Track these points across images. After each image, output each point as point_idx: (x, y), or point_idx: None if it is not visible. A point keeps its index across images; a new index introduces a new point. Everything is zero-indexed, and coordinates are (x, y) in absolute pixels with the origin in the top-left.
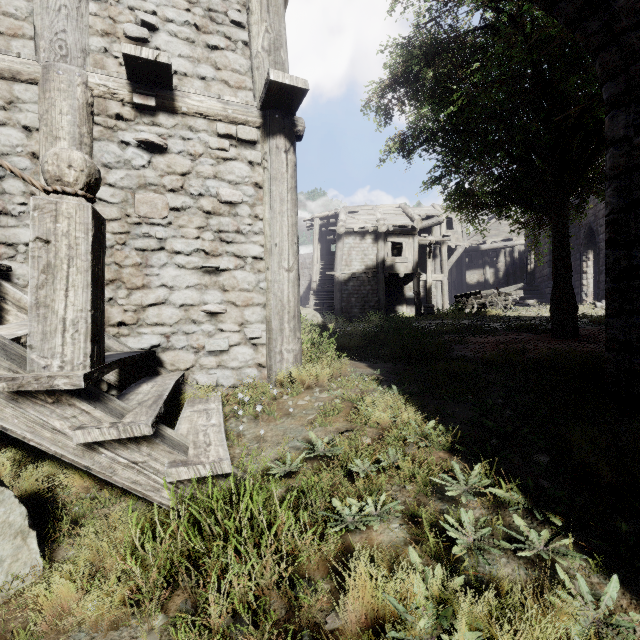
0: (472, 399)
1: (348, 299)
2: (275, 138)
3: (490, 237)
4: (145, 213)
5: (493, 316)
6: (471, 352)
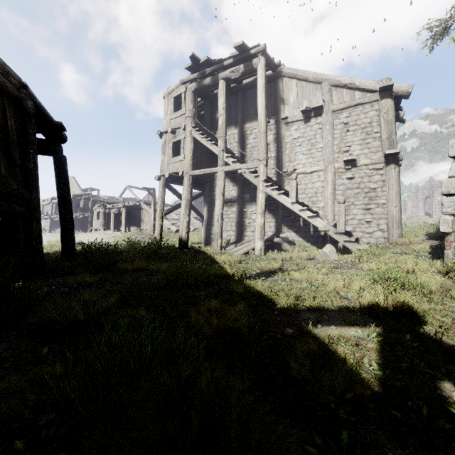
0: None
1: None
2: (389, 165)
3: None
4: (348, 196)
5: None
6: None
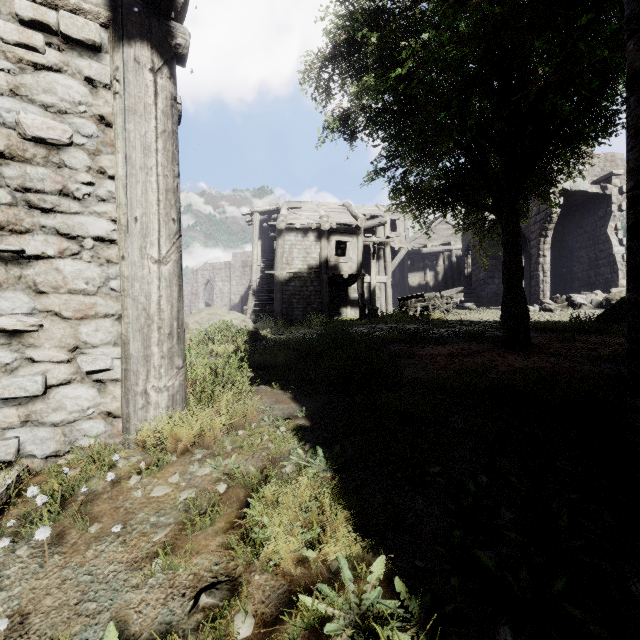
0: (439, 472)
1: (289, 300)
2: (133, 45)
3: (430, 241)
4: None
5: (436, 320)
6: (423, 371)
